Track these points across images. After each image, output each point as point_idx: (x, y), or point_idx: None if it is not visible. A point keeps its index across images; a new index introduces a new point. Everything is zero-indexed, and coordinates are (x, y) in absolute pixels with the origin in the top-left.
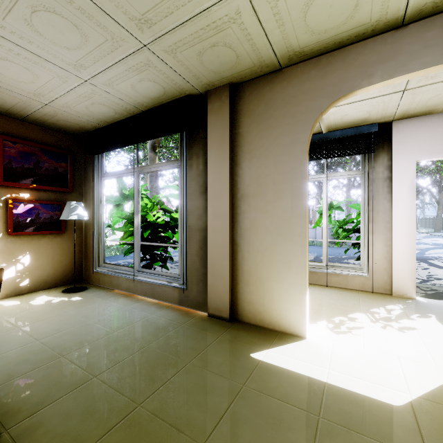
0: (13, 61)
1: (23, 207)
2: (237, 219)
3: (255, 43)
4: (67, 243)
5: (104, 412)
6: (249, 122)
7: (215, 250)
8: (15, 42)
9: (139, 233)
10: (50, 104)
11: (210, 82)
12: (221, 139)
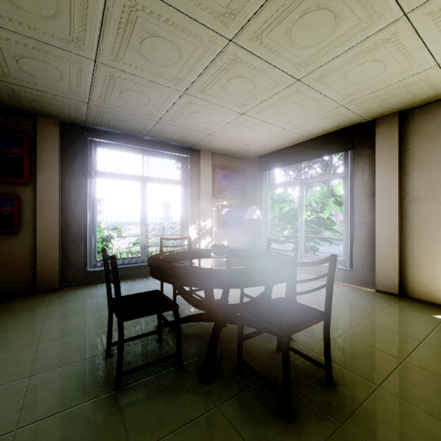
0: (250, 128)
1: (224, 210)
2: (405, 216)
3: (435, 86)
4: (243, 234)
5: (344, 320)
6: (419, 139)
7: (383, 241)
8: (260, 119)
9: (303, 228)
10: (249, 144)
11: (381, 113)
12: (389, 155)
